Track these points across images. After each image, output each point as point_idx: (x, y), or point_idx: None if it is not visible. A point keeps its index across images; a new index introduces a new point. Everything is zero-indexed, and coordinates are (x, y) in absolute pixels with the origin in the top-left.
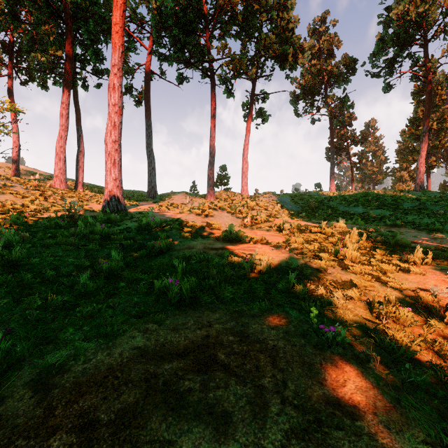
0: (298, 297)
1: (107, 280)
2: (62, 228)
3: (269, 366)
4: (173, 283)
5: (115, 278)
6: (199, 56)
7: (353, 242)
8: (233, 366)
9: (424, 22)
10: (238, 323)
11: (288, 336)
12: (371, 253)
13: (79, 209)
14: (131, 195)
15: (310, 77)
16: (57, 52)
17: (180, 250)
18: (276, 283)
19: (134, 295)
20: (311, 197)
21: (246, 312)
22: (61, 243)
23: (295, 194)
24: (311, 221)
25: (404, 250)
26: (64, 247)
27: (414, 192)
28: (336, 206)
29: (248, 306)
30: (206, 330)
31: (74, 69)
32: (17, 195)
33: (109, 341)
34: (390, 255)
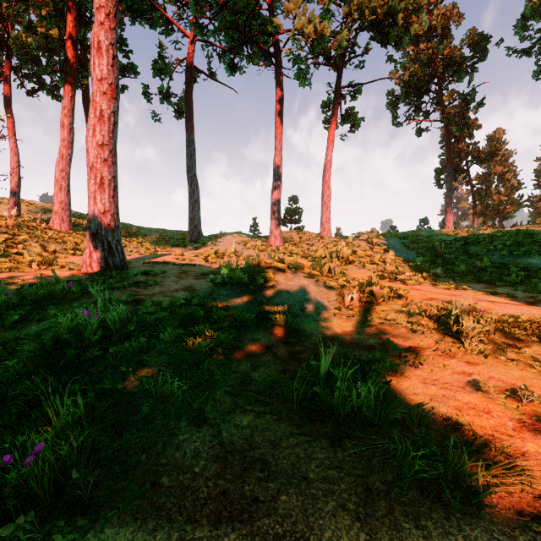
0: None
1: None
2: None
3: None
4: None
5: None
6: None
7: None
8: None
9: None
10: None
11: None
12: None
13: None
14: (169, 238)
15: (417, 67)
16: (51, 31)
17: (90, 535)
18: None
19: None
20: (428, 238)
21: None
22: None
23: (403, 235)
24: (471, 289)
25: None
26: None
27: None
28: (482, 253)
29: None
30: None
31: (84, 62)
32: None
33: None
34: None
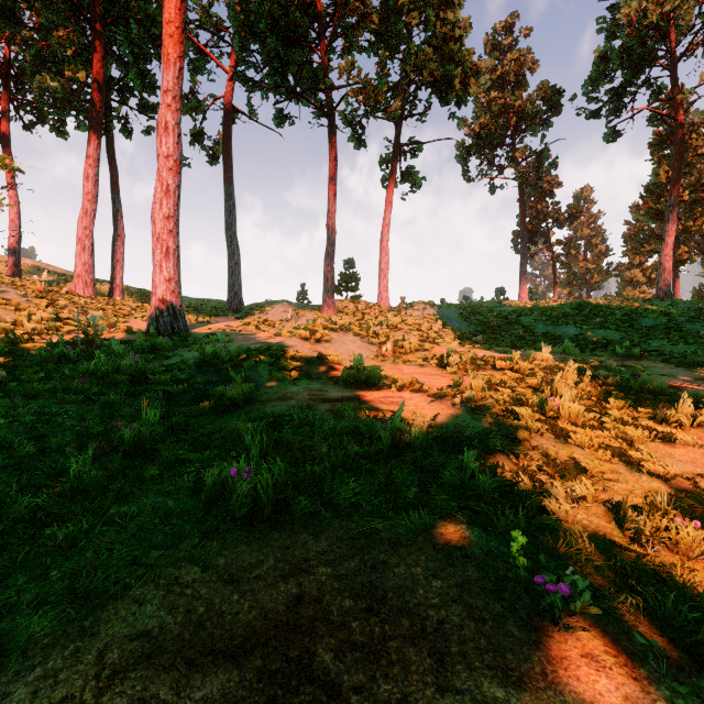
0: (482, 498)
1: (129, 460)
2: (72, 362)
3: (431, 686)
4: (241, 474)
5: (144, 457)
6: (311, 82)
7: (572, 388)
8: (349, 688)
9: (672, 29)
10: (365, 561)
11: (468, 594)
12: (600, 405)
13: (102, 330)
14: (201, 307)
15: (488, 118)
16: (79, 74)
17: (267, 403)
18: (440, 470)
19: (169, 495)
20: (490, 309)
21: (382, 535)
22: (58, 389)
23: (464, 306)
24: (492, 349)
25: (657, 401)
26: (60, 397)
27: (656, 301)
28: (531, 324)
29: (386, 523)
30: (297, 583)
31: (108, 103)
32: (7, 306)
33: (88, 613)
34: (635, 410)
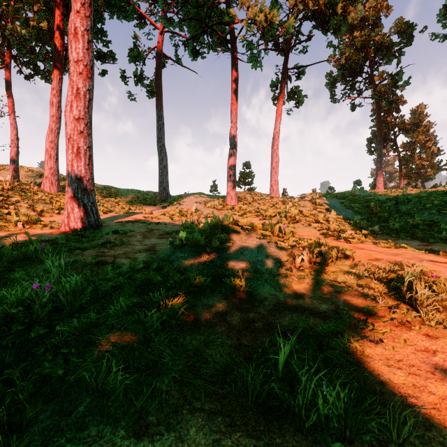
0: None
1: None
2: None
3: None
4: None
5: None
6: None
7: None
8: None
9: None
10: None
11: None
12: None
13: None
14: (142, 198)
15: (352, 52)
16: (41, 24)
17: None
18: None
19: None
20: (363, 197)
21: None
22: None
23: (341, 195)
24: (409, 247)
25: None
26: None
27: None
28: (413, 211)
29: None
30: None
31: None
32: None
33: None
34: None
